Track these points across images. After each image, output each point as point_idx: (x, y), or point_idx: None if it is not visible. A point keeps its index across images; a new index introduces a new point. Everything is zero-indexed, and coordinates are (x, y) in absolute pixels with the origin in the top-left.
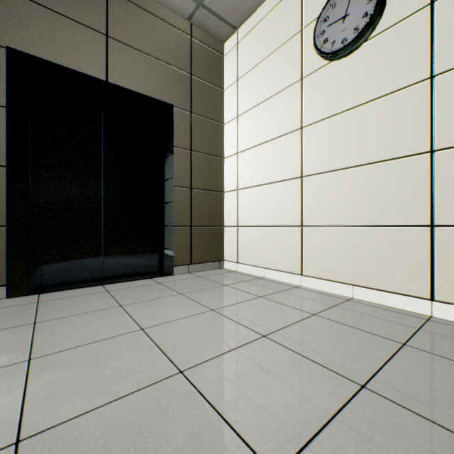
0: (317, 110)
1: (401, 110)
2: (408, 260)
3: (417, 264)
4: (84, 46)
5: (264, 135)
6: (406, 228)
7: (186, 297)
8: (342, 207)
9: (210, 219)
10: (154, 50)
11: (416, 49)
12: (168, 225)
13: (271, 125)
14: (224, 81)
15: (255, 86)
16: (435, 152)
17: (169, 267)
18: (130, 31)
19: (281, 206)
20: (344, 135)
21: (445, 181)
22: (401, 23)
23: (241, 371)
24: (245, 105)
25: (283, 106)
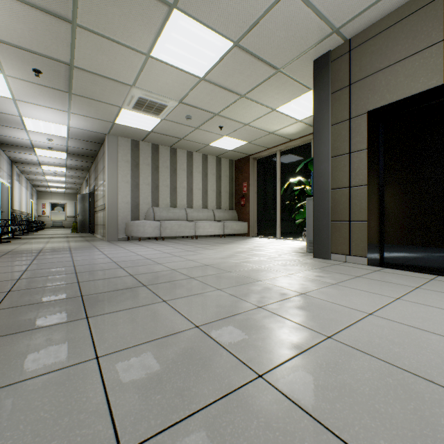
0: None
1: None
2: None
3: None
4: (420, 68)
5: None
6: None
7: None
8: None
9: None
10: None
11: None
12: None
13: None
14: None
15: None
16: None
17: None
18: None
19: None
20: None
21: None
22: None
23: (399, 333)
24: None
25: None
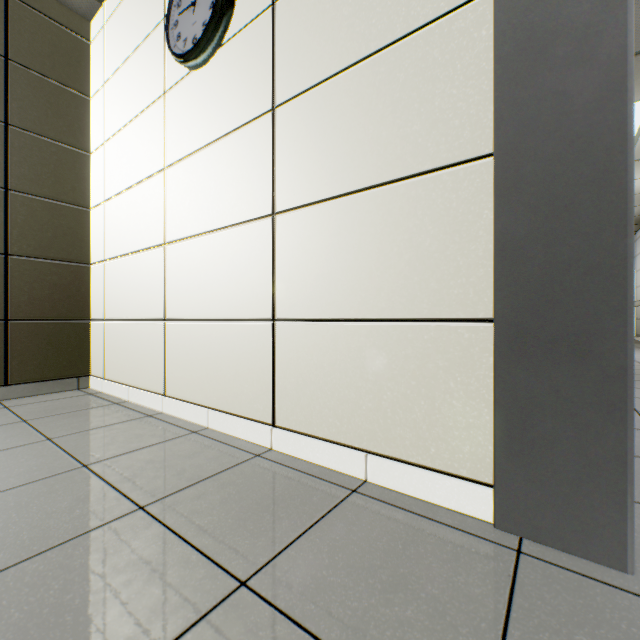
0: (179, 142)
1: (250, 152)
2: (255, 370)
3: (263, 376)
4: None
5: (131, 175)
6: (254, 323)
7: None
8: (201, 292)
9: (56, 308)
10: None
11: (262, 66)
12: None
13: (137, 161)
14: (91, 84)
15: (121, 96)
16: (277, 215)
17: None
18: None
19: (146, 288)
20: (203, 183)
21: (284, 257)
22: (250, 26)
23: None
24: (111, 125)
25: (148, 131)
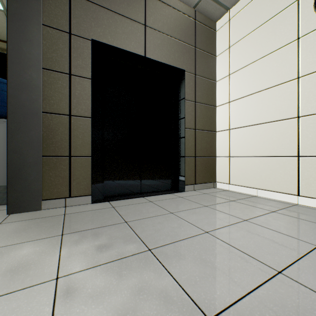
0: None
1: None
2: None
3: None
4: (132, 34)
5: (257, 86)
6: None
7: (212, 209)
8: None
9: (207, 151)
10: (173, 32)
11: None
12: (181, 156)
13: (264, 78)
14: (216, 50)
15: (247, 50)
16: None
17: (182, 185)
18: (158, 20)
19: (275, 140)
20: None
21: None
22: None
23: None
24: (236, 65)
25: (277, 62)
